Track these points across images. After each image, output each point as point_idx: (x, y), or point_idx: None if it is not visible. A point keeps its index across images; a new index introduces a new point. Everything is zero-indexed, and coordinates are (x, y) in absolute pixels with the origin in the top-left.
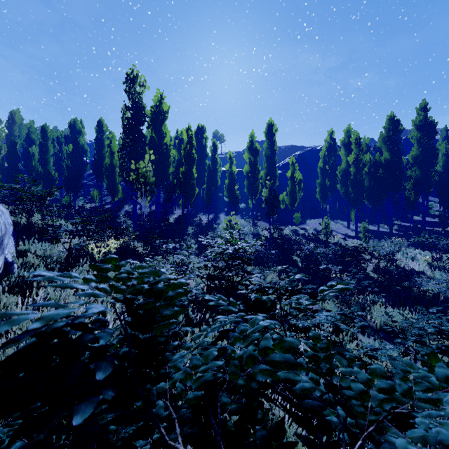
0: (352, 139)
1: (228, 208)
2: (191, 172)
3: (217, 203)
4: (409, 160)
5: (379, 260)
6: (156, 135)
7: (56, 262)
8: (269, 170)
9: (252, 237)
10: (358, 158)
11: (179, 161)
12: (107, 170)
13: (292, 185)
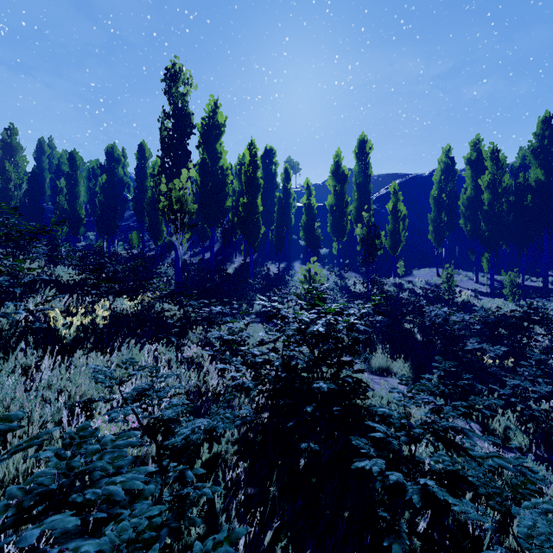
0: (486, 152)
1: (305, 254)
2: (254, 204)
3: (291, 249)
4: None
5: None
6: (209, 156)
7: None
8: (361, 203)
9: (339, 294)
10: (496, 180)
11: (240, 193)
12: (149, 207)
13: (394, 222)
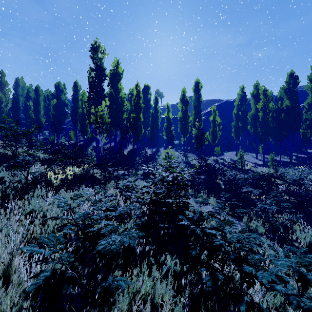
0: (260, 91)
1: (166, 143)
2: (139, 117)
3: (158, 141)
4: (305, 106)
5: (288, 184)
6: (114, 91)
7: (11, 189)
8: (196, 116)
9: (184, 165)
10: (265, 105)
11: (131, 110)
12: (80, 117)
13: (213, 126)
